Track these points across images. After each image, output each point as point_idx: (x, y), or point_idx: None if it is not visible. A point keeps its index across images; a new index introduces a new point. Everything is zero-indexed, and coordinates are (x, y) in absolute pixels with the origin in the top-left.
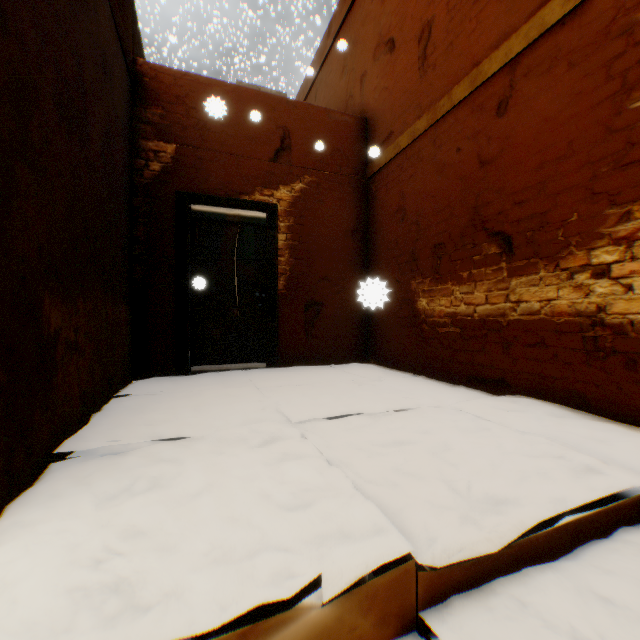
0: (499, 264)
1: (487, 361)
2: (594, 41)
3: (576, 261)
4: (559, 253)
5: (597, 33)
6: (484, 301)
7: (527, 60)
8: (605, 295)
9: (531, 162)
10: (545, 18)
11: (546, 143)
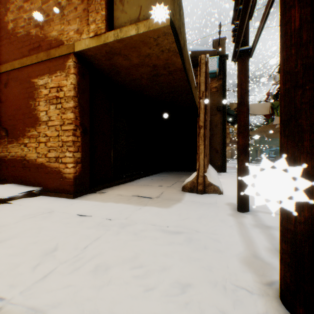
0: (6, 139)
1: (3, 173)
2: (25, 80)
3: (22, 141)
4: (19, 138)
5: (26, 78)
6: (2, 151)
7: (13, 74)
8: (27, 152)
9: (14, 107)
10: (16, 64)
11: (17, 103)
